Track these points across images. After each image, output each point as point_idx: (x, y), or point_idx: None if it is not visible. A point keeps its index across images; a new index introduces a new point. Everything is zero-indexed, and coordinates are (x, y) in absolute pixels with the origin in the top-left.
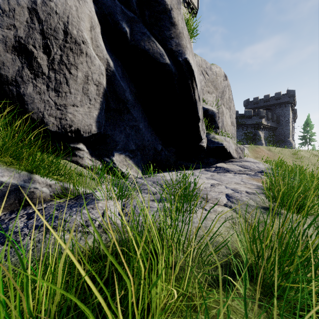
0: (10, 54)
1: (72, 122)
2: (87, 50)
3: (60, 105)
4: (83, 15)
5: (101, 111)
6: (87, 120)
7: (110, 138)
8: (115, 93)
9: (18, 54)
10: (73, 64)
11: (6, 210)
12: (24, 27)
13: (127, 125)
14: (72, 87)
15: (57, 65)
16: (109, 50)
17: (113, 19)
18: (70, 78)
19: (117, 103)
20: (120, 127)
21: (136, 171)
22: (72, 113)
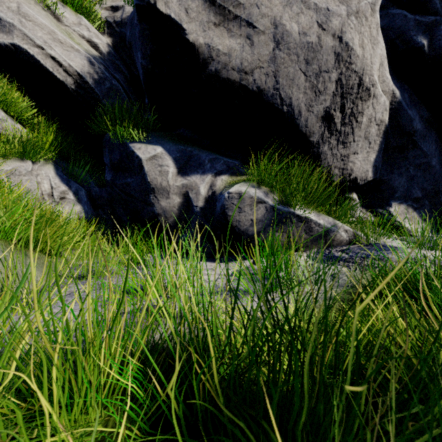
0: (318, 123)
1: (351, 171)
2: (375, 92)
3: (344, 156)
4: (375, 57)
5: (379, 153)
6: (364, 167)
7: (386, 185)
8: (398, 127)
9: (323, 121)
10: (360, 112)
11: (316, 247)
12: (330, 97)
13: (411, 164)
14: (355, 136)
15: (347, 118)
16: (393, 77)
17: (402, 40)
18: (355, 127)
19: (399, 138)
20: (400, 169)
21: (423, 228)
22: (352, 162)
